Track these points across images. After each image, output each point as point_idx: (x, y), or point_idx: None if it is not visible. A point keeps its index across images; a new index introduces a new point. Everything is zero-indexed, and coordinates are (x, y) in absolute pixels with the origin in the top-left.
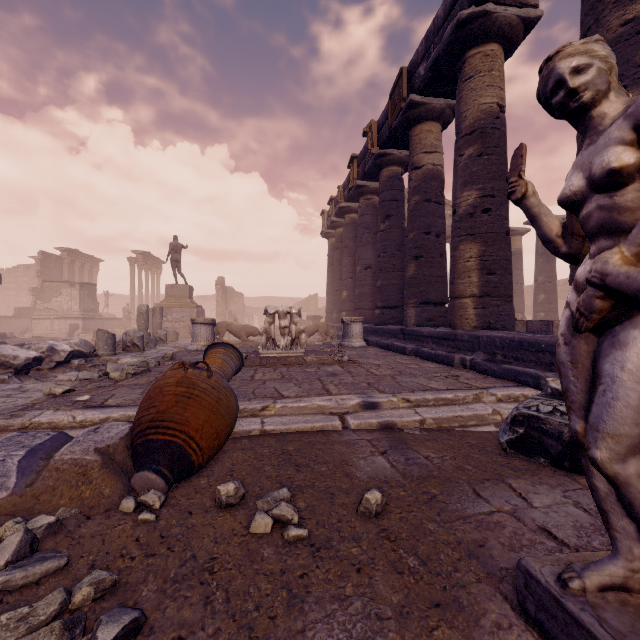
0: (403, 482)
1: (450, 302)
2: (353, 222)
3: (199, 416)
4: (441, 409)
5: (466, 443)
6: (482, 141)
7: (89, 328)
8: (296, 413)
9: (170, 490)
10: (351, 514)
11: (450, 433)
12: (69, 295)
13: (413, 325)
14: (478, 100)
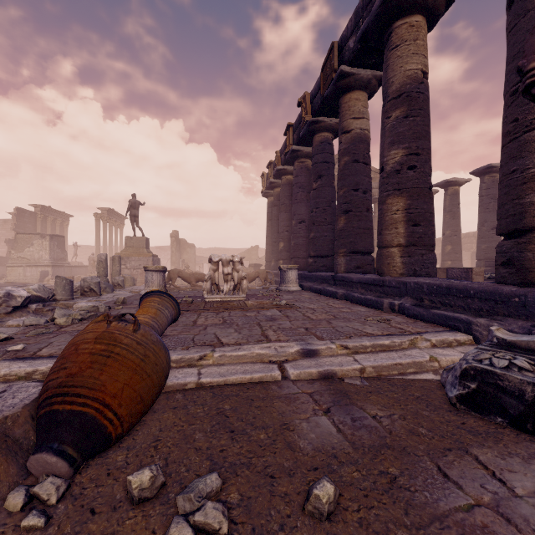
0: (354, 456)
1: (378, 251)
2: (289, 183)
3: (118, 378)
4: (379, 356)
5: (411, 396)
6: (408, 104)
7: (58, 274)
8: (235, 362)
9: (78, 471)
10: (296, 514)
11: (391, 383)
12: (40, 246)
13: (343, 272)
14: (404, 67)
